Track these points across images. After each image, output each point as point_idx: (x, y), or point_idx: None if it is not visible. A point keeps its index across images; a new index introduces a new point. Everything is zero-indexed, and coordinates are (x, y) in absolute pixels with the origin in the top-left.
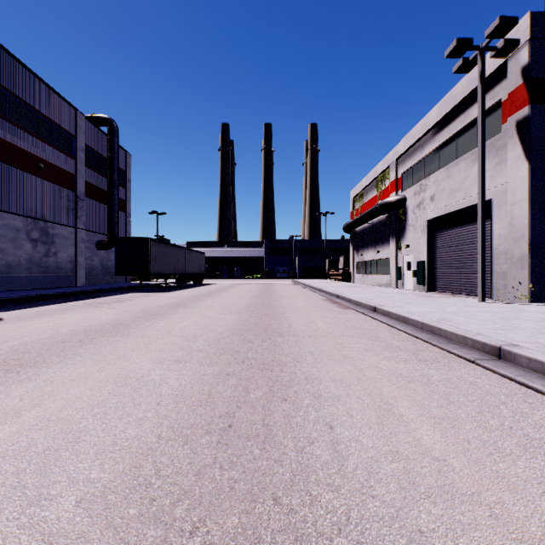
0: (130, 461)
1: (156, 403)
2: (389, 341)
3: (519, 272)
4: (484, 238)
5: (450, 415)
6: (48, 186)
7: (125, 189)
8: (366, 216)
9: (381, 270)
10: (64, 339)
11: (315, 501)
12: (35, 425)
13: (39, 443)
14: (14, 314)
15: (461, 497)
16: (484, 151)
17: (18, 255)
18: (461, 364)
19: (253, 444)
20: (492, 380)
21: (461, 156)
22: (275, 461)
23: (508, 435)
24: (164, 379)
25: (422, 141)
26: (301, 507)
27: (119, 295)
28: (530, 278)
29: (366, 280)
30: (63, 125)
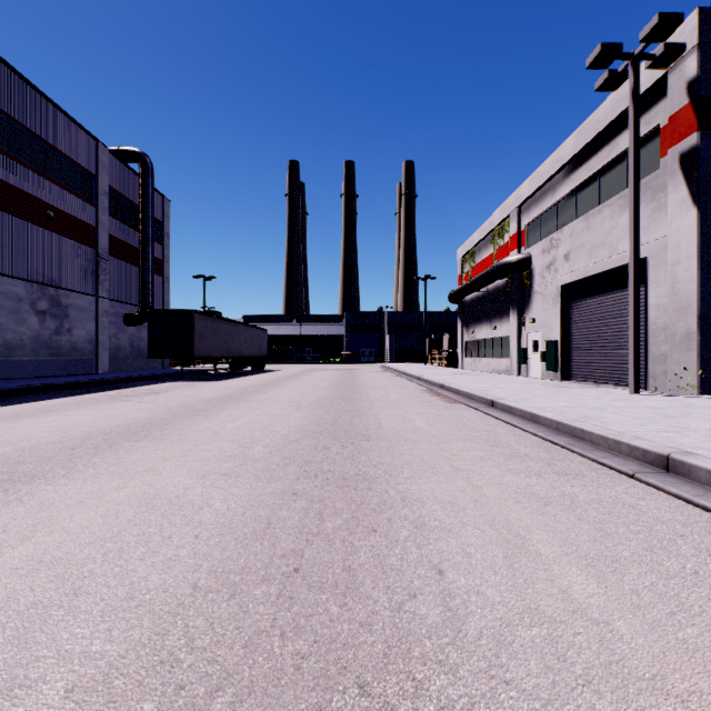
0: (151, 625)
1: (193, 535)
2: (514, 447)
3: (683, 354)
4: (637, 308)
5: (607, 553)
6: (61, 242)
7: (162, 246)
8: (479, 281)
9: (498, 352)
10: (74, 444)
11: (421, 690)
12: (19, 568)
13: (22, 596)
14: (12, 410)
15: (638, 683)
16: (637, 193)
17: (20, 333)
18: (615, 480)
19: (329, 597)
20: (661, 502)
21: (606, 201)
22: (361, 625)
23: (694, 584)
24: (207, 500)
25: (554, 182)
26: (401, 699)
27: (153, 384)
28: (698, 363)
29: (479, 365)
30: (80, 161)
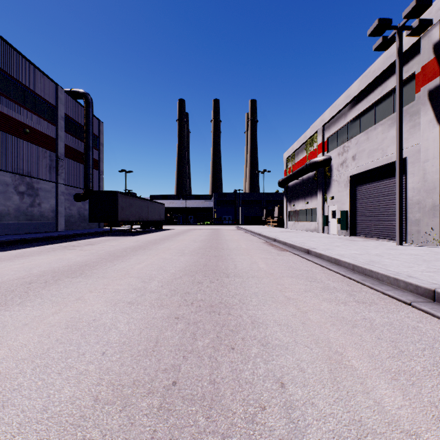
0: (56, 437)
1: (101, 352)
2: (326, 282)
3: (431, 219)
4: (401, 190)
5: (404, 368)
6: (33, 148)
7: (99, 151)
8: (297, 173)
9: (309, 218)
10: (31, 280)
11: None
12: None
13: None
14: None
15: None
16: (401, 115)
17: (7, 206)
18: (398, 307)
19: (198, 409)
20: (434, 324)
21: (379, 121)
22: (222, 437)
23: None
24: (115, 323)
25: (345, 110)
26: None
27: (91, 238)
28: None
29: (297, 226)
30: (46, 97)
